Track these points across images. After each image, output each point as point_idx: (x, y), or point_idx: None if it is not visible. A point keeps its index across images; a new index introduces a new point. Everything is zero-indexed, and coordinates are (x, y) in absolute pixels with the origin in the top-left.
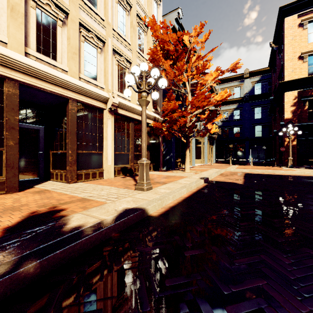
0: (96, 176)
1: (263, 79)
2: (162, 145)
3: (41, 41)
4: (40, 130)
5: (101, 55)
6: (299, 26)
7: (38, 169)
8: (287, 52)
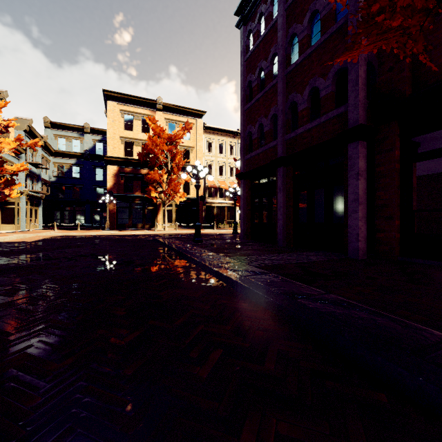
0: None
1: (105, 141)
2: None
3: None
4: None
5: None
6: (118, 113)
7: None
8: (110, 131)
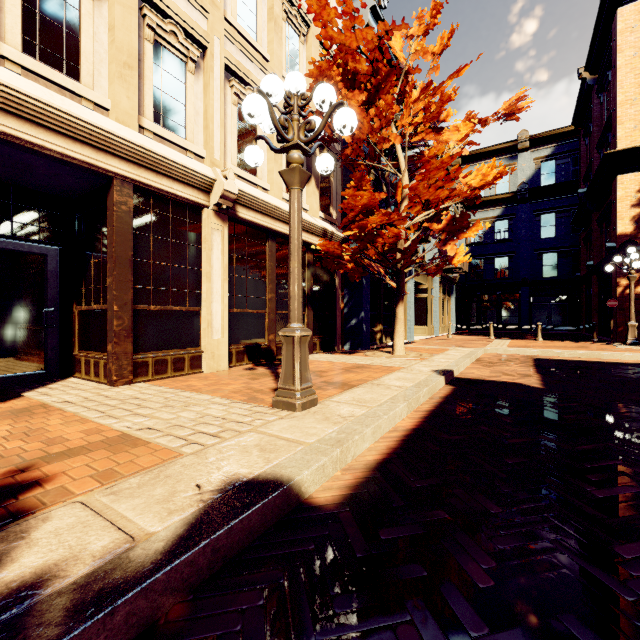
0: (183, 366)
1: (561, 153)
2: (341, 295)
3: (38, 29)
4: (49, 256)
5: (198, 77)
6: None
7: (44, 351)
8: (623, 84)
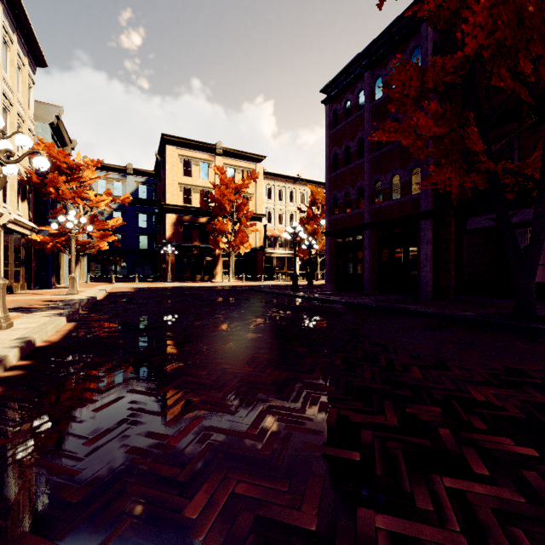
0: None
1: (149, 183)
2: (33, 259)
3: None
4: None
5: None
6: (177, 158)
7: None
8: (168, 177)
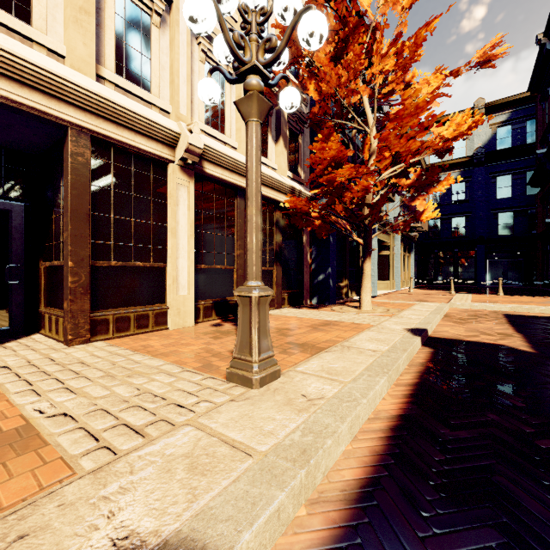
0: (147, 323)
1: (517, 118)
2: (309, 252)
3: None
4: (14, 212)
5: (164, 32)
6: None
7: (8, 307)
8: None
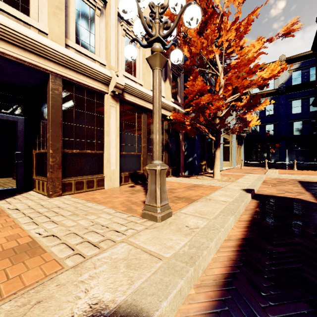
0: (93, 185)
1: (304, 66)
2: (183, 145)
3: None
4: (19, 122)
5: (102, 19)
6: None
7: (16, 176)
8: None
